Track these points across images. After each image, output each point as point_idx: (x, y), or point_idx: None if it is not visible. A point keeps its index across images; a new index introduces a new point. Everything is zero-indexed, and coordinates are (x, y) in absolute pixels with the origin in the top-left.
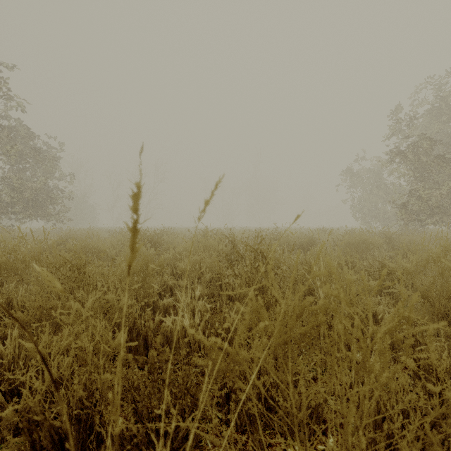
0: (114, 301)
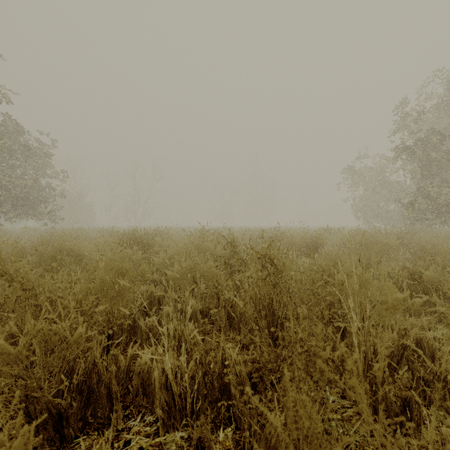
0: (67, 330)
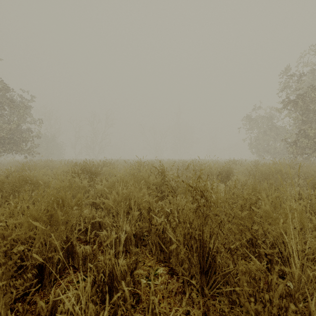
0: None
